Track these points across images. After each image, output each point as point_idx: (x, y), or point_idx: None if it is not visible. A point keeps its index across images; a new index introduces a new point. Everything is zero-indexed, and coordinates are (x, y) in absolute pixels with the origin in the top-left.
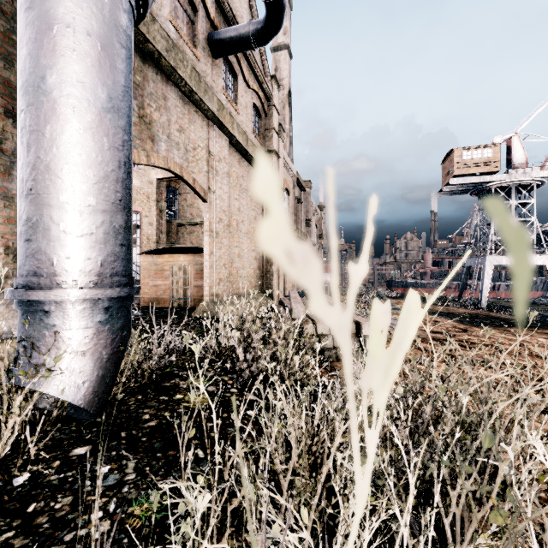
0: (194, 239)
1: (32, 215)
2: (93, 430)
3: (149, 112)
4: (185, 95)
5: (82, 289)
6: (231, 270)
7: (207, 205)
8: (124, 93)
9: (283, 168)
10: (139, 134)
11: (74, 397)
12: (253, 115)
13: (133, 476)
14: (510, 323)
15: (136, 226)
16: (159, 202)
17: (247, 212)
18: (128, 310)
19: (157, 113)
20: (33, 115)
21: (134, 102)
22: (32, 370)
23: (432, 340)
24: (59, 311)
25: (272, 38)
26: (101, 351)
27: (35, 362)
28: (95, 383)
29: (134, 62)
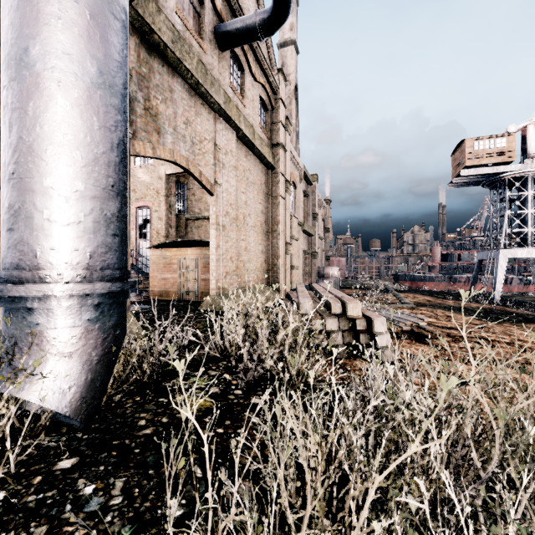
0: (202, 233)
1: (13, 201)
2: (84, 437)
3: (155, 104)
4: (191, 87)
5: (67, 284)
6: (238, 263)
7: (214, 199)
8: (117, 69)
9: (290, 161)
10: (145, 126)
11: (59, 404)
12: (259, 108)
13: (119, 500)
14: (528, 318)
15: (146, 221)
16: (168, 197)
17: (254, 206)
18: (122, 306)
19: (163, 105)
20: (15, 91)
21: (140, 94)
22: (10, 374)
23: (447, 336)
24: (43, 308)
25: (279, 27)
26: (90, 352)
27: (17, 365)
28: (83, 388)
29: (140, 53)
